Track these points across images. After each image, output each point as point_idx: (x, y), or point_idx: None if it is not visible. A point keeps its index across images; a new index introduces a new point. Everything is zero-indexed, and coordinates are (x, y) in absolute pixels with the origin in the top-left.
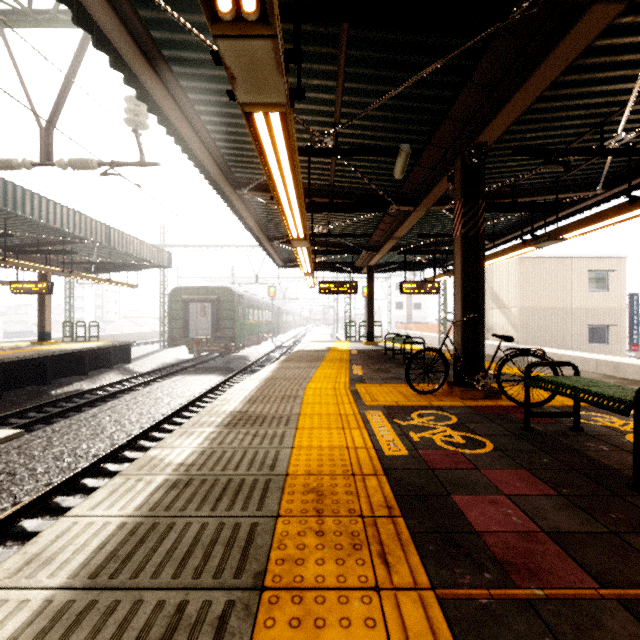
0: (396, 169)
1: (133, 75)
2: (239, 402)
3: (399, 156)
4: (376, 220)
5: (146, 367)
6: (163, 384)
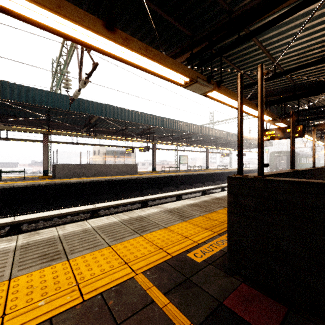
0: None
1: None
2: None
3: None
4: None
5: None
6: None
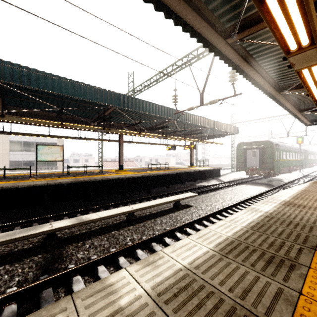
0: None
1: (238, 67)
2: (287, 197)
3: None
4: None
5: (226, 179)
6: (237, 187)
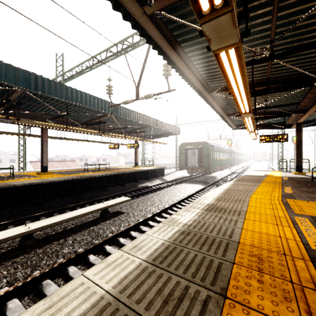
0: None
1: (166, 55)
2: (212, 199)
3: None
4: (304, 92)
5: (170, 178)
6: (177, 186)
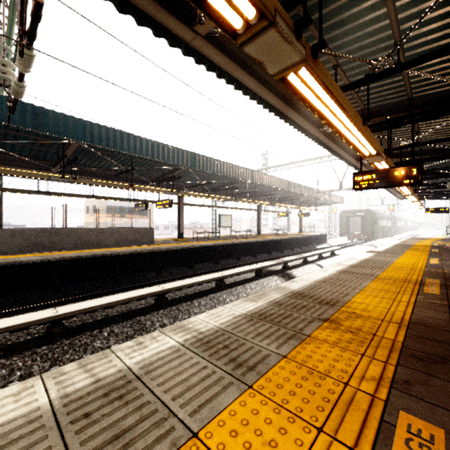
0: (447, 187)
1: None
2: (399, 242)
3: (447, 185)
4: None
5: (333, 244)
6: (352, 247)
